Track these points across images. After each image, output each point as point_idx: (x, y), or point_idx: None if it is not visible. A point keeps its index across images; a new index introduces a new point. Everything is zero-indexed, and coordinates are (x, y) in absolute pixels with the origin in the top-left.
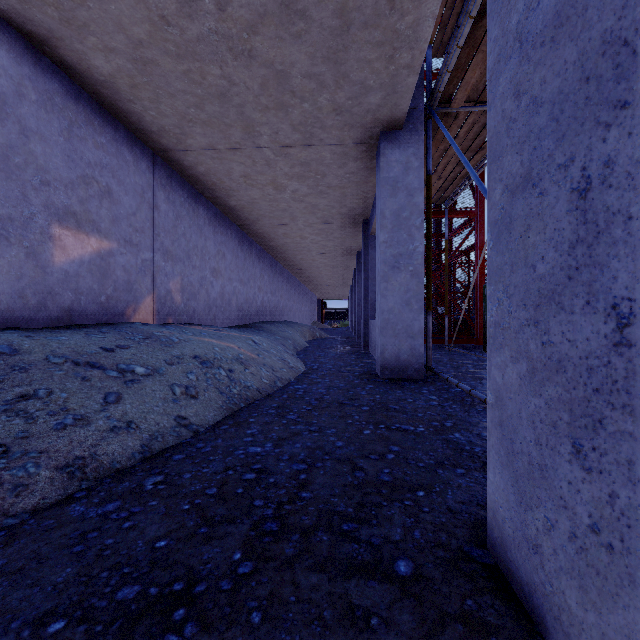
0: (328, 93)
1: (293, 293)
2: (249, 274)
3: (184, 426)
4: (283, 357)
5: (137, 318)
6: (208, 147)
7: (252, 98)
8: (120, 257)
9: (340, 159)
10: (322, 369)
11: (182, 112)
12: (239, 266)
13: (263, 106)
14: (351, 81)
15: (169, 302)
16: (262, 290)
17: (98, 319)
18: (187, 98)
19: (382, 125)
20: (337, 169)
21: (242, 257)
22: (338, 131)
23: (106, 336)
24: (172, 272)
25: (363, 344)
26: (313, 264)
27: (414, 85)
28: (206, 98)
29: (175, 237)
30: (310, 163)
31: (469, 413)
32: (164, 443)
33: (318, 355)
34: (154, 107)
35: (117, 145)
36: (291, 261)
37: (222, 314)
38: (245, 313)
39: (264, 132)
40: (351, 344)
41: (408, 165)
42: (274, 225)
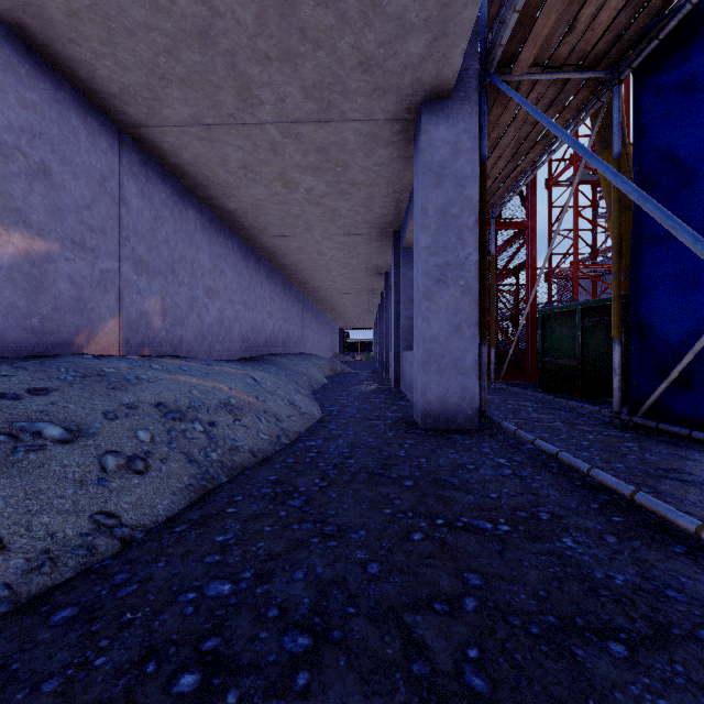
0: (352, 34)
1: (311, 321)
2: (256, 296)
3: (106, 532)
4: (293, 400)
5: (93, 348)
6: (192, 121)
7: (246, 40)
8: (65, 264)
9: (367, 143)
10: (344, 415)
11: (149, 62)
12: (243, 286)
13: (262, 55)
14: (384, 13)
15: (144, 328)
16: (273, 316)
17: (26, 350)
18: (153, 38)
19: (424, 90)
20: (363, 158)
21: (247, 275)
22: (365, 99)
23: (17, 375)
24: (148, 289)
25: (393, 381)
26: (334, 287)
27: (472, 23)
28: (180, 39)
29: (153, 244)
30: (328, 149)
31: (565, 491)
32: (52, 575)
33: (339, 395)
34: (108, 53)
35: (59, 109)
36: (308, 283)
37: (220, 344)
38: (251, 343)
39: (266, 99)
40: (378, 380)
41: (458, 146)
42: (286, 236)
